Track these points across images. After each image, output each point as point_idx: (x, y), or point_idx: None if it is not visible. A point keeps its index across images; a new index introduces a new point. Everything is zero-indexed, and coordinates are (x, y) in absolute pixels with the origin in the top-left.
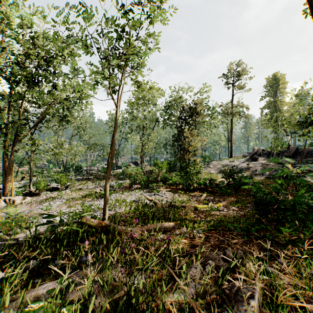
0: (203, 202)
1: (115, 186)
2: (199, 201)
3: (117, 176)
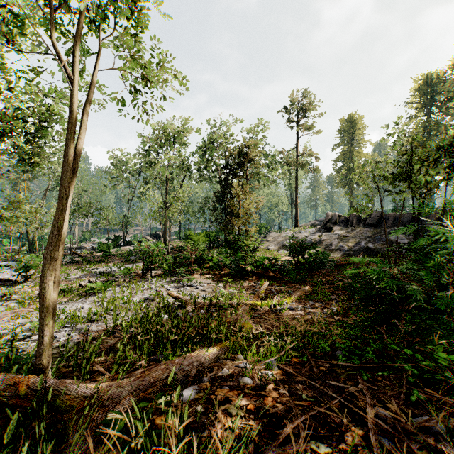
0: (264, 296)
1: (117, 273)
2: (257, 294)
3: (123, 257)
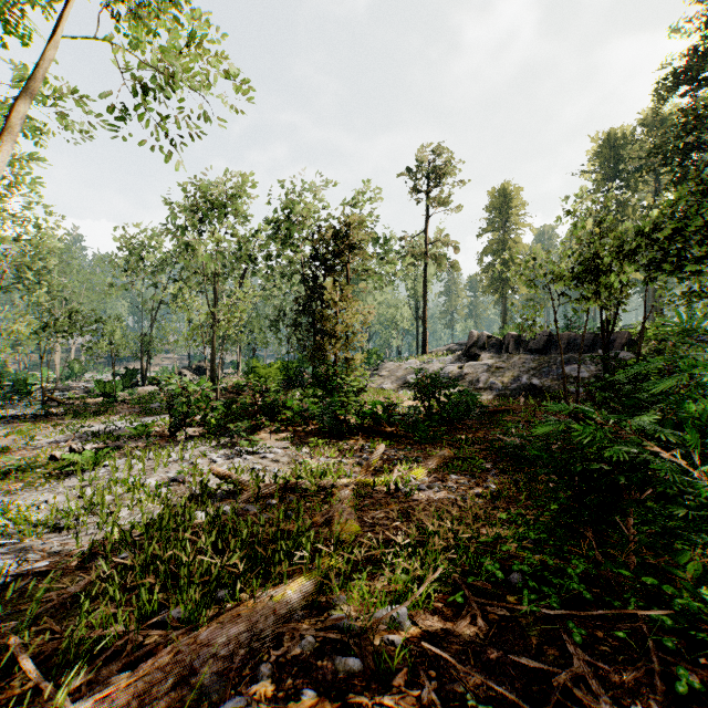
0: (377, 467)
1: (124, 433)
2: (367, 466)
3: (140, 405)
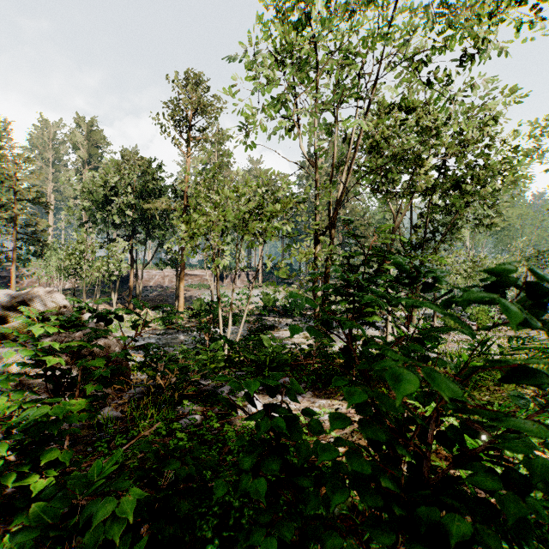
0: None
1: None
2: None
3: None
